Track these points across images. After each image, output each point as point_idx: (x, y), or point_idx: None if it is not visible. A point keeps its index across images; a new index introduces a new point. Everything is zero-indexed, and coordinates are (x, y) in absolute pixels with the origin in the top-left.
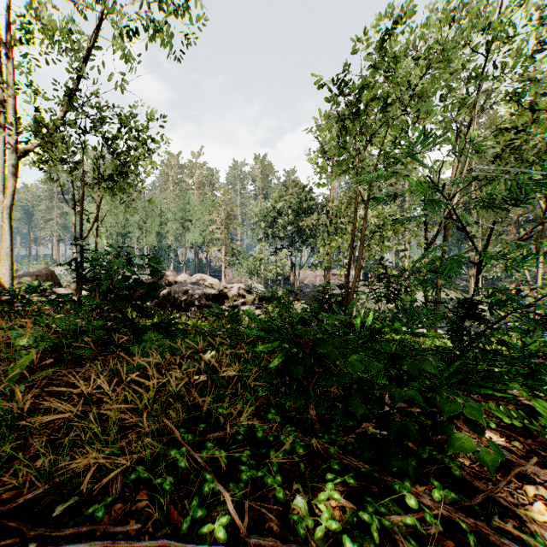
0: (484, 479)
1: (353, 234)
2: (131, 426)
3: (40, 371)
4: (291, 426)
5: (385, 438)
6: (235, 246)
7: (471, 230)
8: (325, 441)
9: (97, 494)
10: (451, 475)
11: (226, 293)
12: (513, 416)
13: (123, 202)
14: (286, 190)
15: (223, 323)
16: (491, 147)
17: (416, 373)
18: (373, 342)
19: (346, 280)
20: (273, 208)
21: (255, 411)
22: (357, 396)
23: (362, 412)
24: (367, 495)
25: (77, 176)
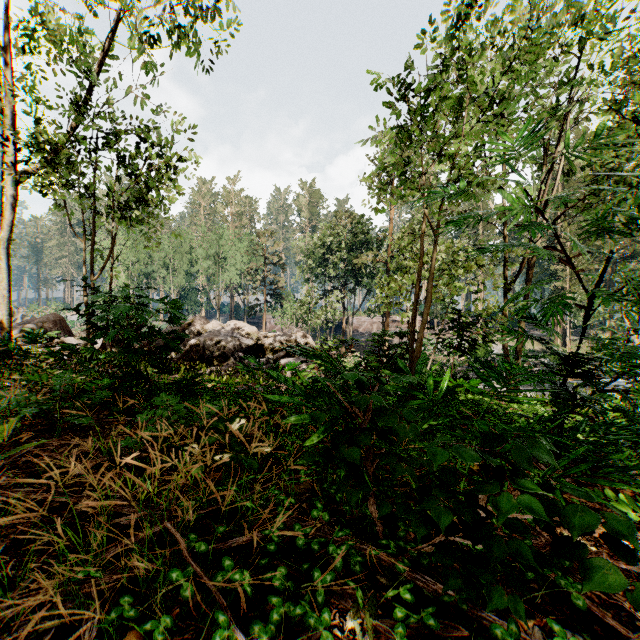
0: (613, 607)
1: (420, 271)
2: (129, 524)
3: (25, 443)
4: (343, 530)
5: (478, 555)
6: (277, 288)
7: (556, 268)
8: (390, 552)
9: (66, 634)
10: (567, 600)
11: (266, 343)
12: (639, 510)
13: (143, 234)
14: (338, 221)
15: (261, 380)
16: (583, 168)
17: (525, 463)
18: (446, 405)
19: (411, 328)
20: (323, 243)
21: (297, 501)
22: (439, 495)
23: (448, 522)
24: (453, 635)
25: (88, 204)
